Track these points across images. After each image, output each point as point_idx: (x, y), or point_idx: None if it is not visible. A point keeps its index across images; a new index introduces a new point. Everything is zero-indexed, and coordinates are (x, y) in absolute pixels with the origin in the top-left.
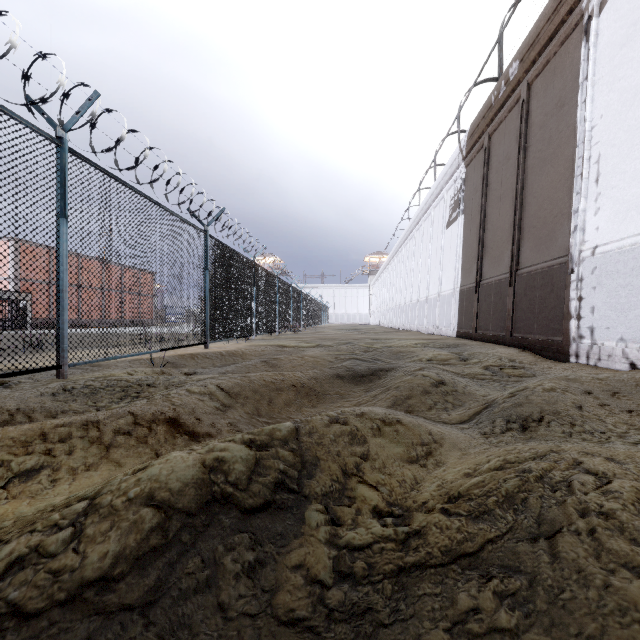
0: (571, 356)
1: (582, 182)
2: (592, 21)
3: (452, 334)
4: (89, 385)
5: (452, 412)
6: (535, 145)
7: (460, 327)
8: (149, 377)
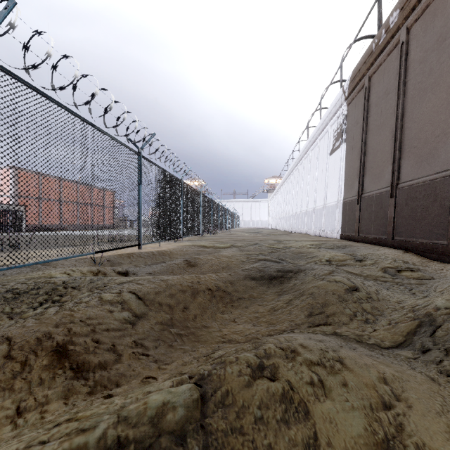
0: None
1: None
2: None
3: (336, 236)
4: (15, 289)
5: (376, 326)
6: (415, 78)
7: (343, 231)
8: (77, 279)
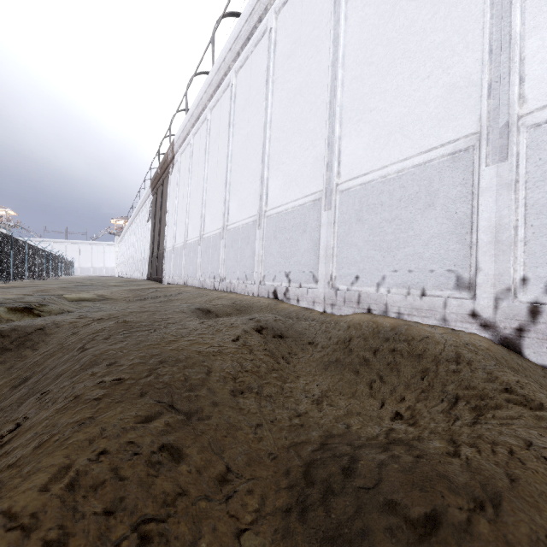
0: (163, 282)
1: (166, 227)
2: (170, 176)
3: (146, 278)
4: None
5: None
6: (164, 205)
7: (148, 275)
8: None
